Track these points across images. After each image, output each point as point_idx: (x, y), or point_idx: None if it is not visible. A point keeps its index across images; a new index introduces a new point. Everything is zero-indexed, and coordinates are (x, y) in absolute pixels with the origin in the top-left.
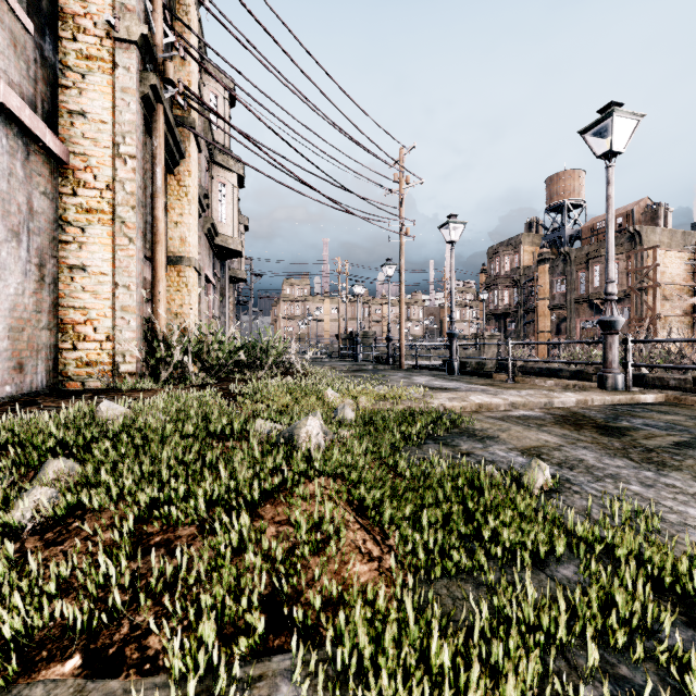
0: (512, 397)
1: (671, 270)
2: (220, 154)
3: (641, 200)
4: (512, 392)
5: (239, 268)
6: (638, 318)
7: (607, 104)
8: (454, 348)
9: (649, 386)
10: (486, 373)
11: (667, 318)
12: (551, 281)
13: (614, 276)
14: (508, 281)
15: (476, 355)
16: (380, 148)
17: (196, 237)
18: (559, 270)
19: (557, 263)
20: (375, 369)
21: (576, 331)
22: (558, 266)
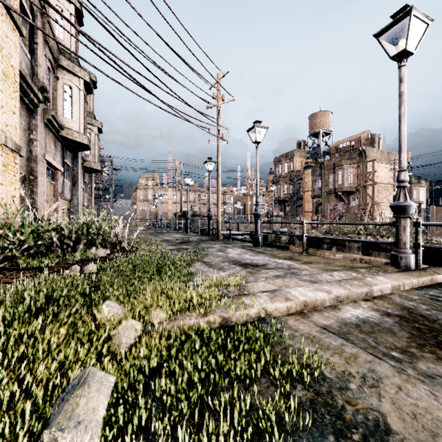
0: (334, 288)
1: (381, 175)
2: (65, 60)
3: (364, 131)
4: (326, 276)
5: (94, 160)
6: (364, 203)
7: (401, 8)
8: (258, 225)
9: (383, 249)
10: (284, 245)
11: (379, 204)
12: (313, 180)
13: (350, 178)
14: (286, 179)
15: (268, 227)
16: (200, 62)
17: (14, 117)
18: (317, 173)
19: (316, 169)
20: (199, 240)
21: (328, 211)
22: (317, 171)
